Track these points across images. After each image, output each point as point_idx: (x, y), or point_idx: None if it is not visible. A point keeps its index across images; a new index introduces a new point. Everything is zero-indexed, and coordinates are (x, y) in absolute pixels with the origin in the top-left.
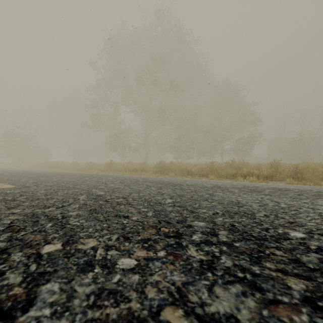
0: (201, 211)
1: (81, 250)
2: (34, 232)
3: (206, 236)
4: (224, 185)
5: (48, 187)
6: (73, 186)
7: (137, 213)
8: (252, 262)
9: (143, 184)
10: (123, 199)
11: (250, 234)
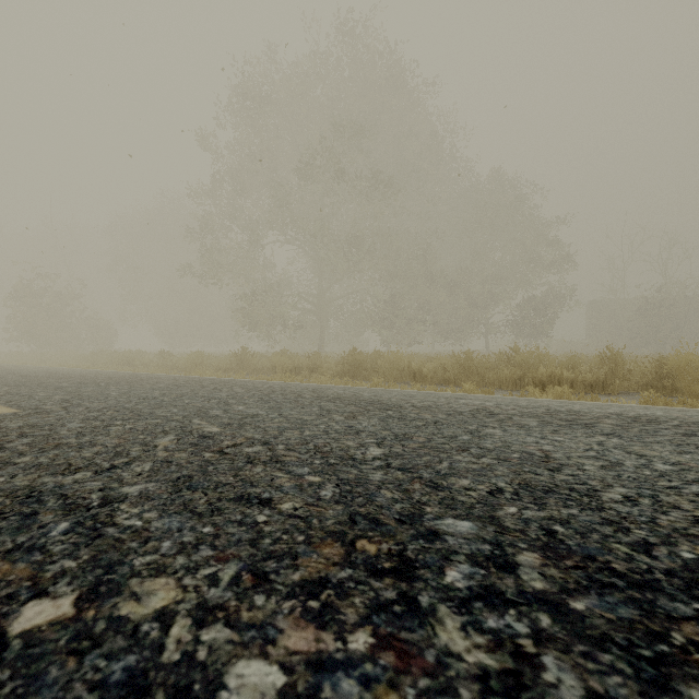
0: (458, 485)
1: (125, 624)
2: (13, 554)
3: (483, 572)
4: (501, 407)
5: (91, 413)
6: (150, 410)
7: (295, 489)
8: (645, 685)
9: (312, 406)
10: (262, 447)
11: (606, 565)
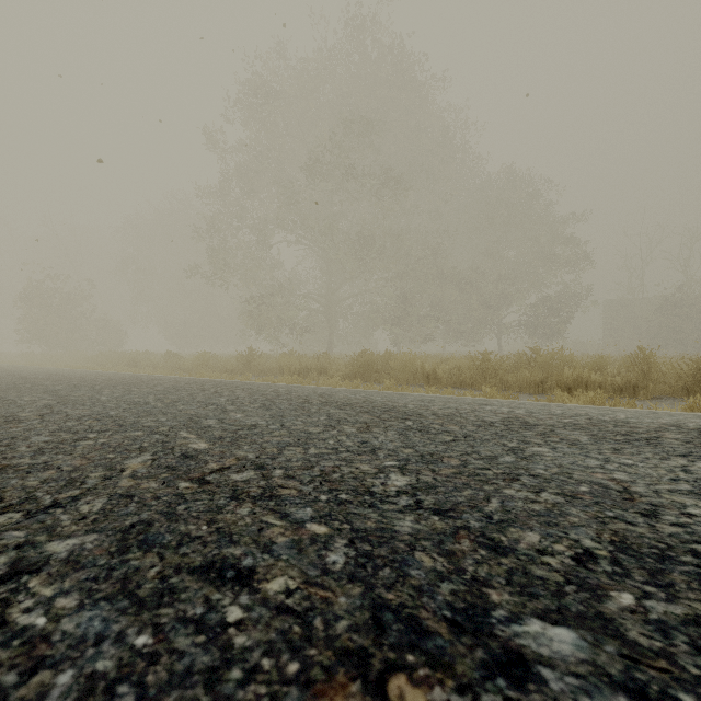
0: (525, 543)
1: None
2: None
3: None
4: (535, 416)
5: (67, 422)
6: (135, 419)
7: (290, 549)
8: None
9: (319, 415)
10: (255, 473)
11: None
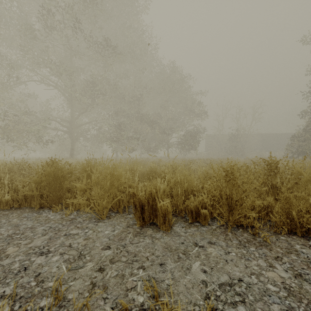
0: None
1: None
2: None
3: None
4: None
5: None
6: None
7: None
8: None
9: None
10: None
11: None
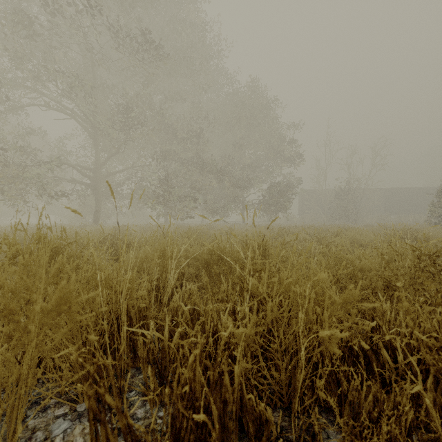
0: None
1: None
2: None
3: None
4: None
5: None
6: None
7: None
8: None
9: None
10: None
11: None
